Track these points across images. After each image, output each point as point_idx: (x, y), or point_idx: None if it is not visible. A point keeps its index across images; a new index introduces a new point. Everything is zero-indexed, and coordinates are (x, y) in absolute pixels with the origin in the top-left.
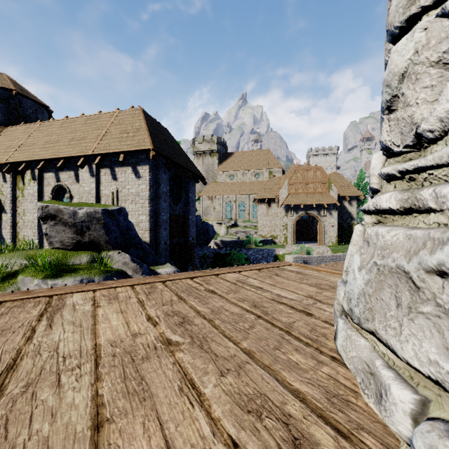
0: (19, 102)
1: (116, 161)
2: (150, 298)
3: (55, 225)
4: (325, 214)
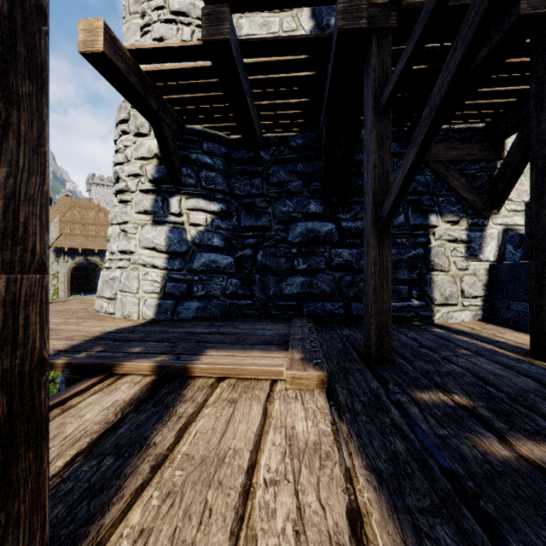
0: None
1: None
2: None
3: None
4: None
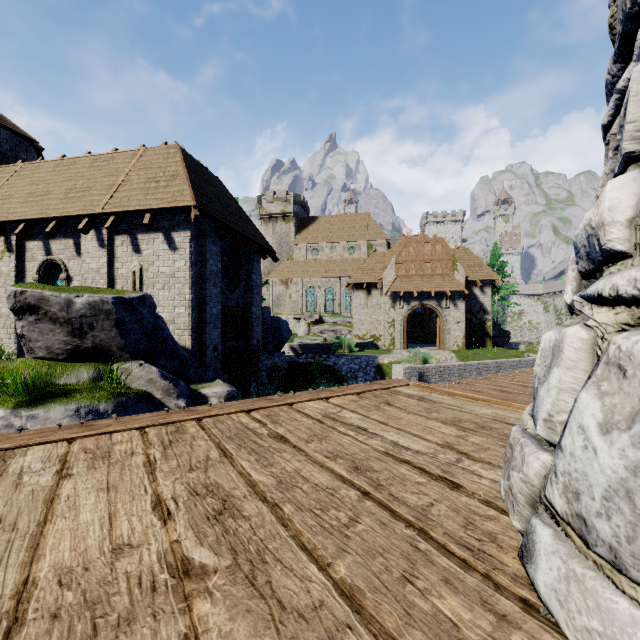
0: None
1: (140, 223)
2: (169, 455)
3: (36, 322)
4: (448, 305)
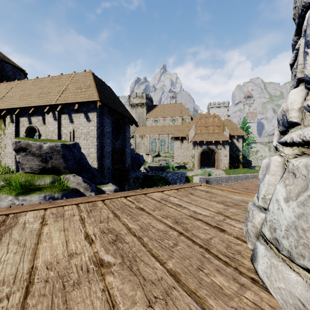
0: (2, 66)
1: (73, 109)
2: (90, 216)
3: (25, 155)
4: (221, 147)
